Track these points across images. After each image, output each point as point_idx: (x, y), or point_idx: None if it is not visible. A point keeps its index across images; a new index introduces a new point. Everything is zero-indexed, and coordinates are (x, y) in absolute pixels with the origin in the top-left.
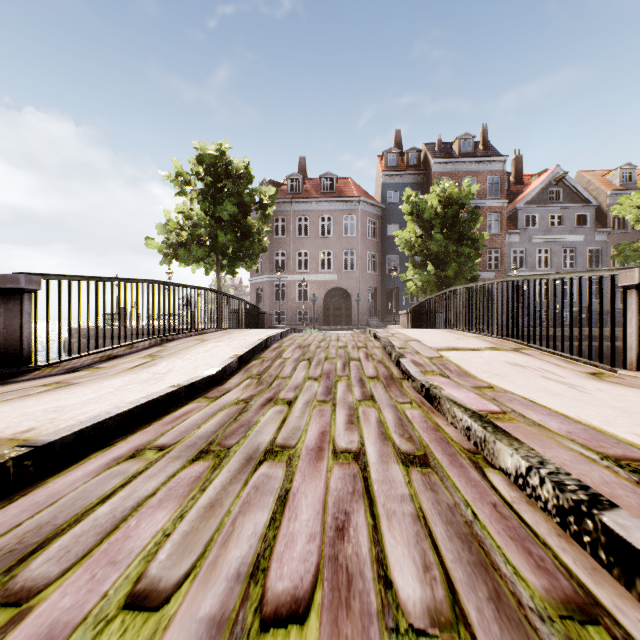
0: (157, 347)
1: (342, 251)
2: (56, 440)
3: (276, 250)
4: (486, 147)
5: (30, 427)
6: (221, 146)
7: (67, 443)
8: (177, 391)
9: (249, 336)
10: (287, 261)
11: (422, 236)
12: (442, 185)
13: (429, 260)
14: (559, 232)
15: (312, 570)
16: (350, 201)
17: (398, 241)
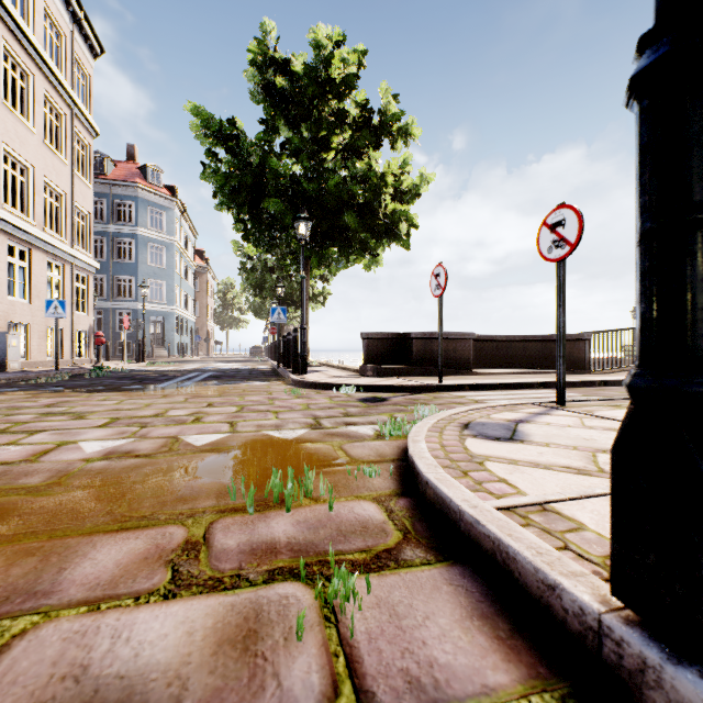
0: None
1: None
2: (607, 380)
3: None
4: None
5: (599, 379)
6: None
7: (609, 382)
8: None
9: None
10: None
11: None
12: None
13: None
14: None
15: None
16: None
17: None
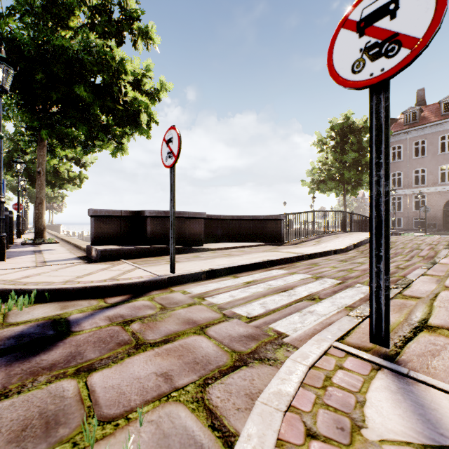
0: (318, 239)
1: None
2: (310, 253)
3: (392, 172)
4: None
5: (302, 252)
6: (346, 115)
7: (311, 255)
8: (331, 251)
9: (361, 236)
10: (403, 179)
11: None
12: None
13: None
14: None
15: (360, 269)
16: None
17: None
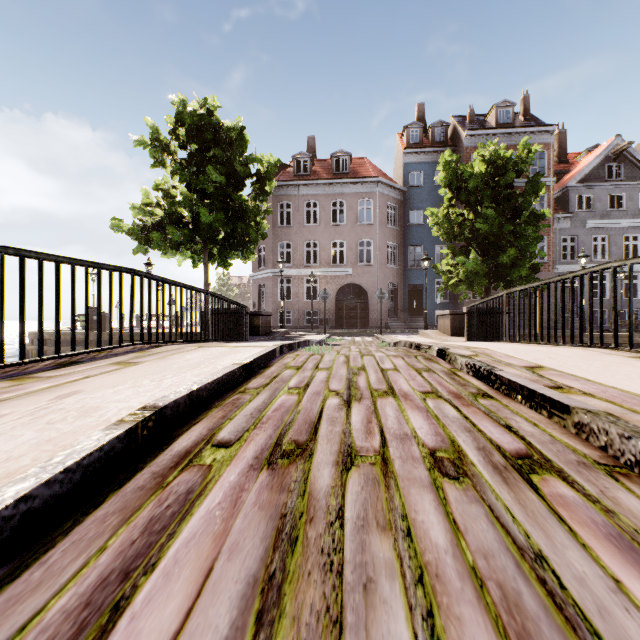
0: None
1: (357, 241)
2: None
3: (280, 241)
4: (528, 117)
5: None
6: (206, 101)
7: None
8: None
9: (143, 383)
10: (293, 253)
11: (464, 214)
12: (492, 146)
13: (472, 246)
14: (620, 216)
15: None
16: (366, 183)
17: (432, 221)
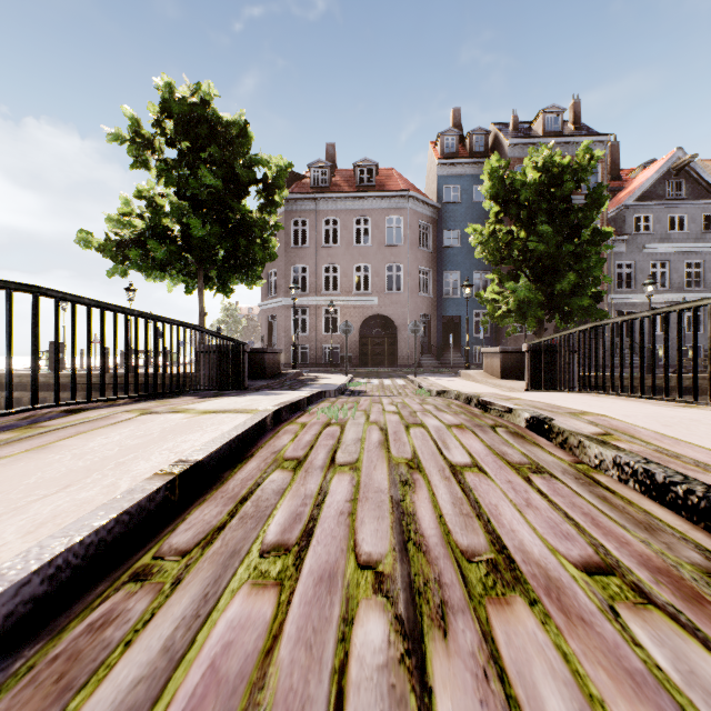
0: None
1: (384, 265)
2: None
3: (294, 264)
4: (578, 126)
5: None
6: (199, 87)
7: None
8: None
9: None
10: (309, 279)
11: (513, 232)
12: (547, 150)
13: (522, 270)
14: (681, 239)
15: None
16: (395, 197)
17: (475, 240)
